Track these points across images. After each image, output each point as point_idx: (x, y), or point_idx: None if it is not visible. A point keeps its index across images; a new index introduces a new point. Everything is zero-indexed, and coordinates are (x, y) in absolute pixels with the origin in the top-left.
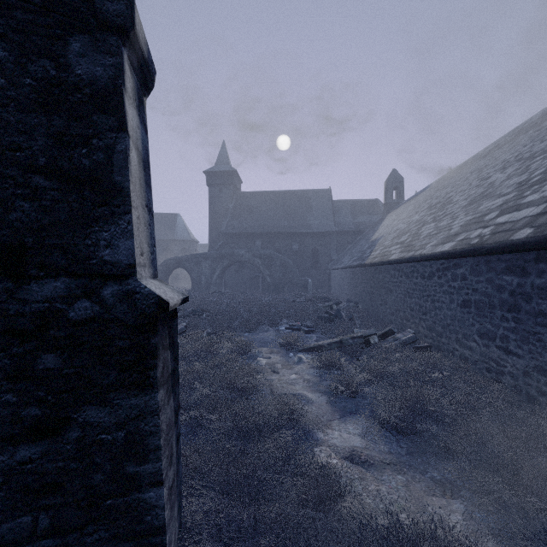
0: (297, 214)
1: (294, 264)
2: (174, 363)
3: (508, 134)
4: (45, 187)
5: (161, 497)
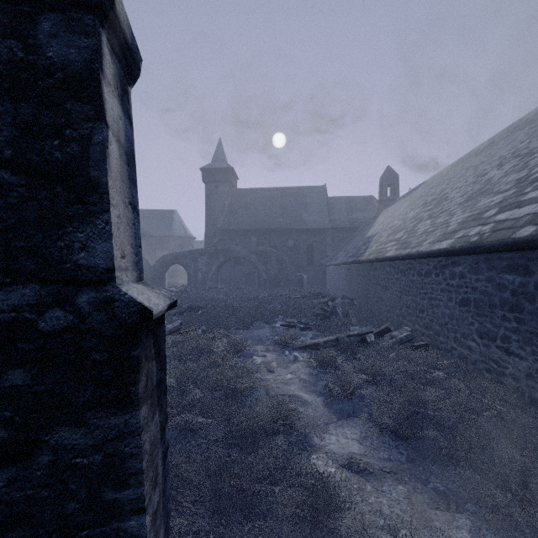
0: (292, 210)
1: (289, 260)
2: (161, 373)
3: (503, 131)
4: (12, 183)
5: (143, 526)
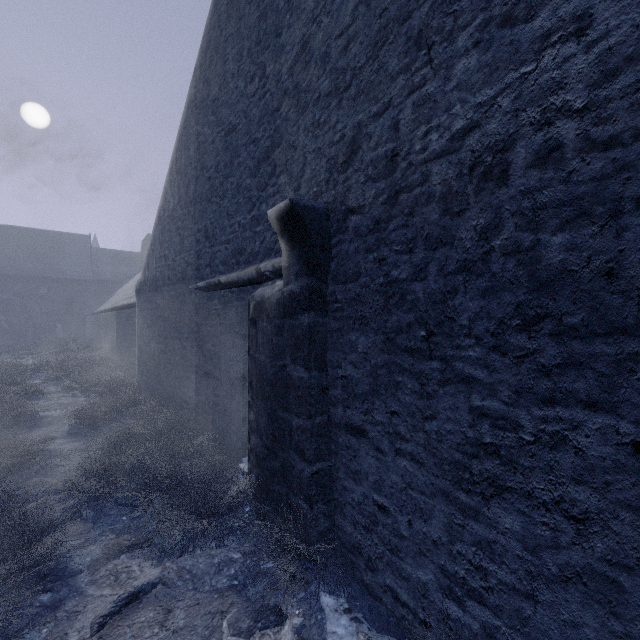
0: (46, 257)
1: (41, 309)
2: None
3: None
4: None
5: None
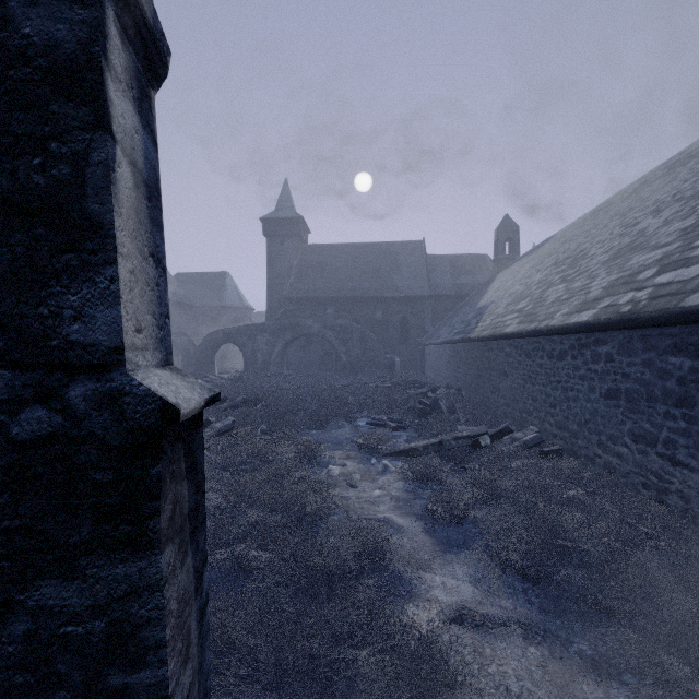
0: (380, 273)
1: (377, 338)
2: (196, 497)
3: (659, 167)
4: None
5: None
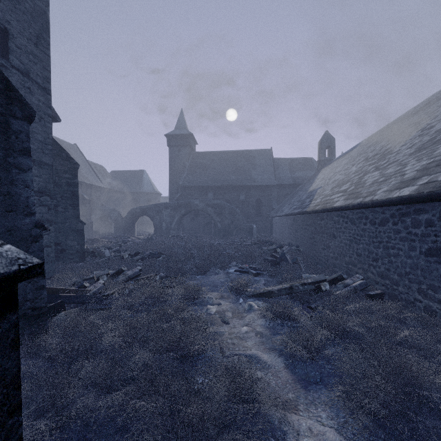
0: (243, 170)
1: (241, 212)
2: None
3: (439, 92)
4: None
5: None
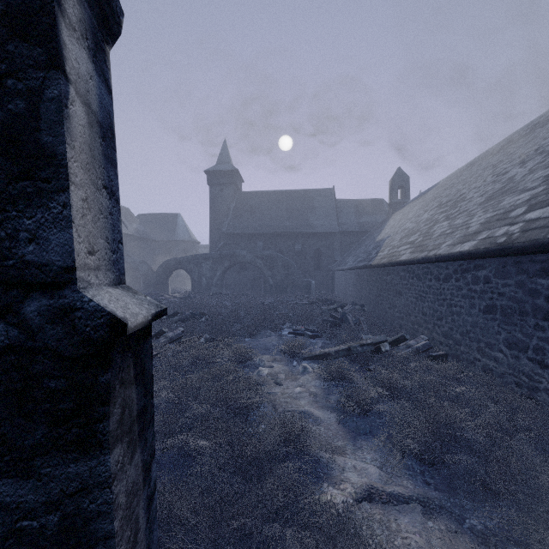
0: (299, 214)
1: (297, 265)
2: (145, 399)
3: (522, 129)
4: None
5: None
